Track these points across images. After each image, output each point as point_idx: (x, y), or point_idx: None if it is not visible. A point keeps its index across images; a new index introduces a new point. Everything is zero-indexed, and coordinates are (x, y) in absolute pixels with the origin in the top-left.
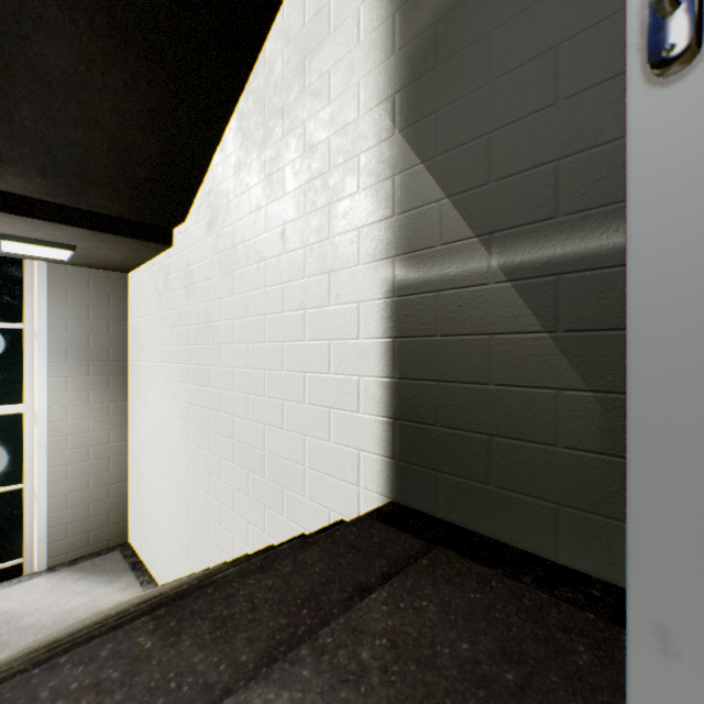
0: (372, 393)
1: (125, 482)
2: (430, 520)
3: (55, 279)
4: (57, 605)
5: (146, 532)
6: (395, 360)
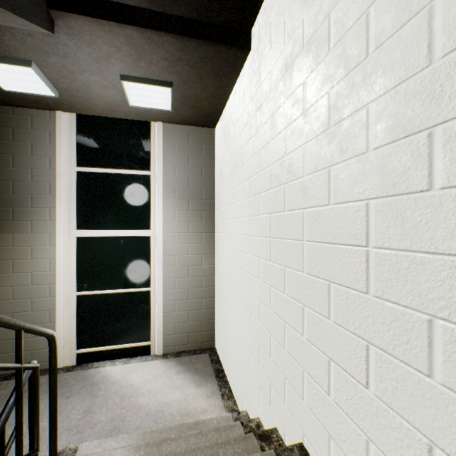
0: None
1: (212, 298)
2: None
3: (167, 136)
4: (161, 393)
5: (226, 347)
6: None
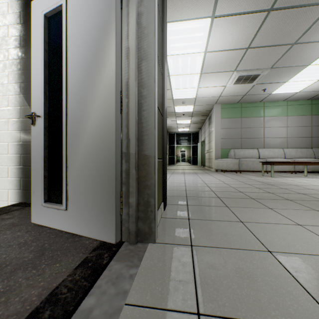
0: (13, 171)
1: None
2: (30, 203)
3: None
4: None
5: None
6: (21, 161)
